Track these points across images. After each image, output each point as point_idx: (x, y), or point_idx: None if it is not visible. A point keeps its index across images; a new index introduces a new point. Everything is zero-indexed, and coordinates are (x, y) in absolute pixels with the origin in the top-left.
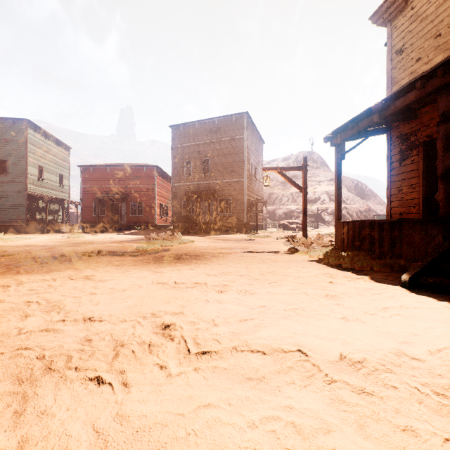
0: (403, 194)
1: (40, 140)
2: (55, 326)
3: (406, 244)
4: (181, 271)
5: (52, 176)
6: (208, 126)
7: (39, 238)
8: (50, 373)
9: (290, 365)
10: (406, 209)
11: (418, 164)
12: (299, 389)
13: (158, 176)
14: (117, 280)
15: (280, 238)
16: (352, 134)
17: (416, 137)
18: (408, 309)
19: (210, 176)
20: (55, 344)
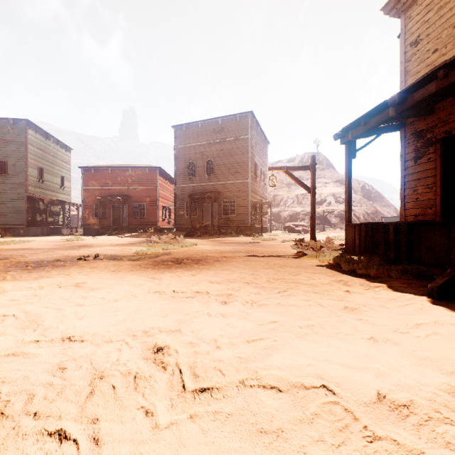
0: (418, 194)
1: (40, 141)
2: (26, 348)
3: (425, 248)
4: (181, 277)
5: (53, 178)
6: (211, 126)
7: (38, 240)
8: (2, 420)
9: (314, 410)
10: (421, 210)
11: (435, 163)
12: (332, 450)
13: (160, 178)
14: (109, 289)
15: (286, 241)
16: (365, 130)
17: (433, 134)
18: (444, 325)
19: (214, 177)
20: (19, 375)
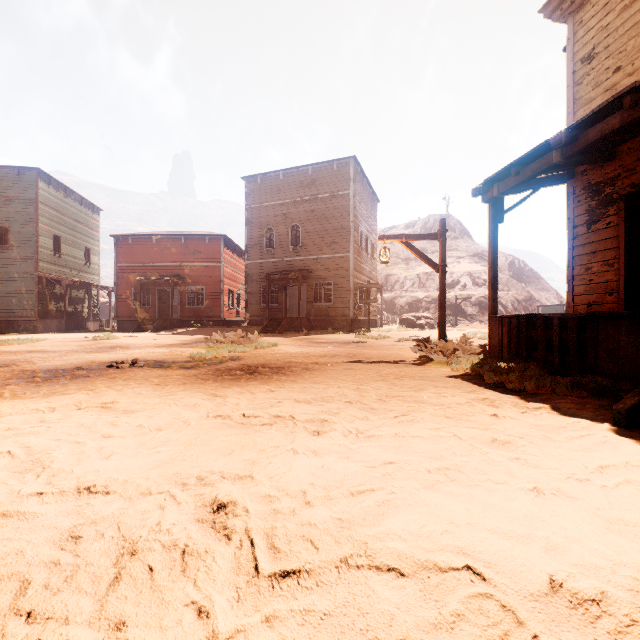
0: (592, 274)
1: (57, 198)
2: (24, 505)
3: (604, 351)
4: (254, 393)
5: (74, 251)
6: (298, 177)
7: (52, 339)
8: None
9: (456, 608)
10: (597, 297)
11: (617, 229)
12: None
13: (226, 250)
14: (151, 411)
15: (404, 340)
16: (517, 183)
17: (614, 187)
18: None
19: (301, 249)
20: (10, 549)
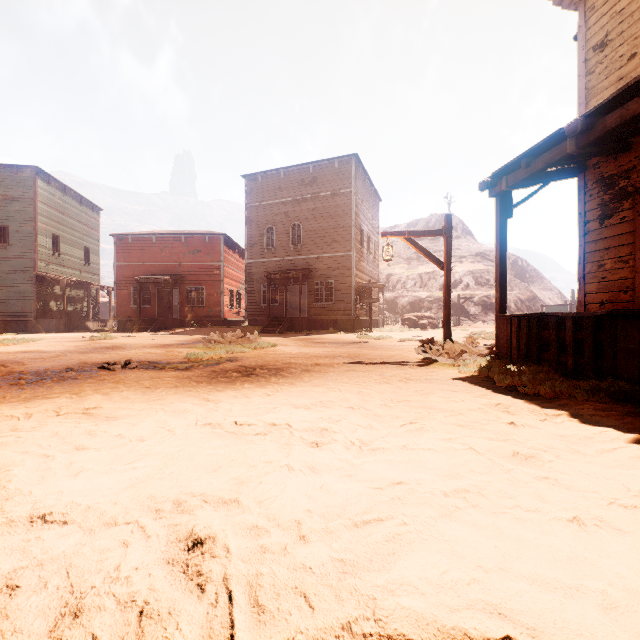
0: (606, 272)
1: (56, 197)
2: None
3: (623, 352)
4: (249, 398)
5: (73, 250)
6: (299, 175)
7: (48, 339)
8: None
9: None
10: (610, 295)
11: (633, 224)
12: None
13: (226, 250)
14: (135, 418)
15: (407, 340)
16: (527, 176)
17: (629, 180)
18: None
19: (302, 248)
20: None
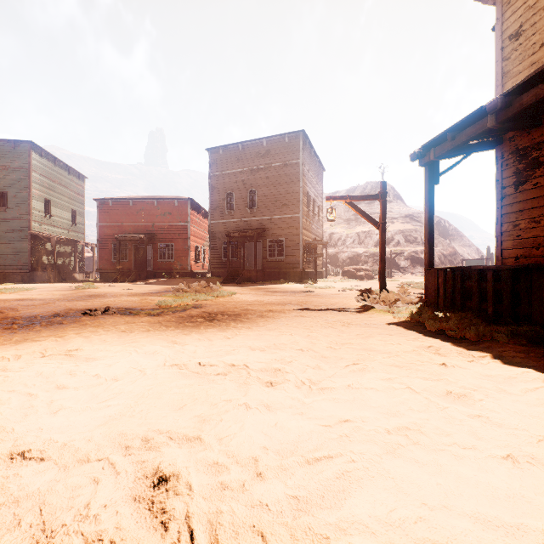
0: (520, 230)
1: (47, 167)
2: None
3: (537, 301)
4: (211, 341)
5: (62, 212)
6: (254, 148)
7: (40, 288)
8: None
9: None
10: (524, 251)
11: (543, 189)
12: None
13: (193, 212)
14: (111, 359)
15: (347, 290)
16: (452, 147)
17: (541, 151)
18: None
19: (257, 211)
20: None
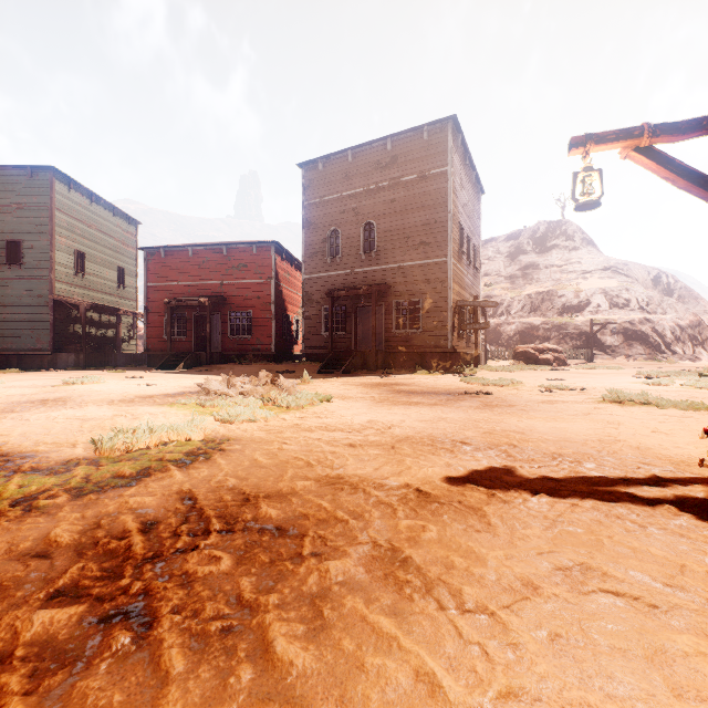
0: None
1: (79, 206)
2: None
3: None
4: None
5: (103, 270)
6: (372, 156)
7: (13, 381)
8: None
9: None
10: None
11: None
12: None
13: (279, 263)
14: None
15: (554, 389)
16: None
17: None
18: None
19: (377, 255)
20: None
